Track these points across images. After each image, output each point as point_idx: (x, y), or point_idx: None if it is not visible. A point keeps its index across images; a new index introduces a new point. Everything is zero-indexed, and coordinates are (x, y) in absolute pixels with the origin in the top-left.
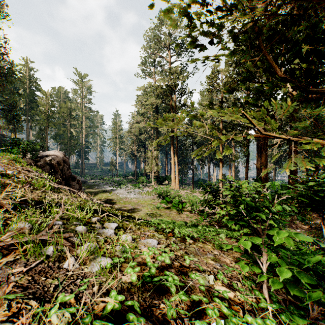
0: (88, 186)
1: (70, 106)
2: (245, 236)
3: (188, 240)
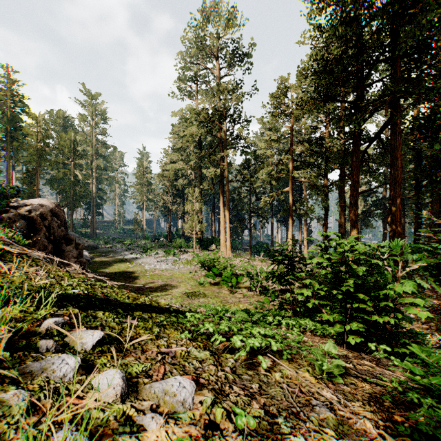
0: (100, 253)
1: (74, 138)
2: (354, 336)
3: (263, 364)
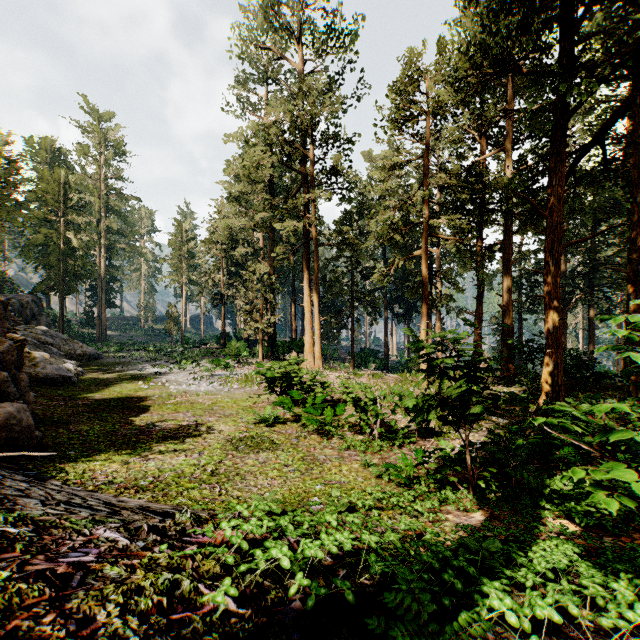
0: (100, 366)
1: (65, 179)
2: None
3: None
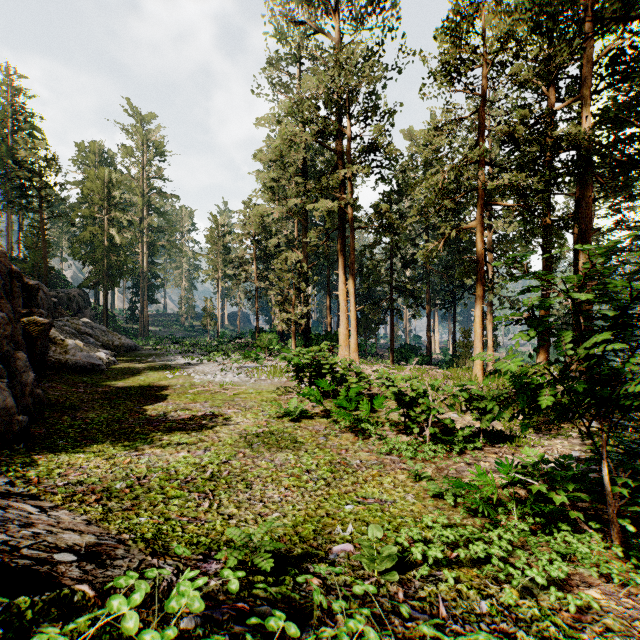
0: (134, 357)
1: (108, 178)
2: None
3: None
